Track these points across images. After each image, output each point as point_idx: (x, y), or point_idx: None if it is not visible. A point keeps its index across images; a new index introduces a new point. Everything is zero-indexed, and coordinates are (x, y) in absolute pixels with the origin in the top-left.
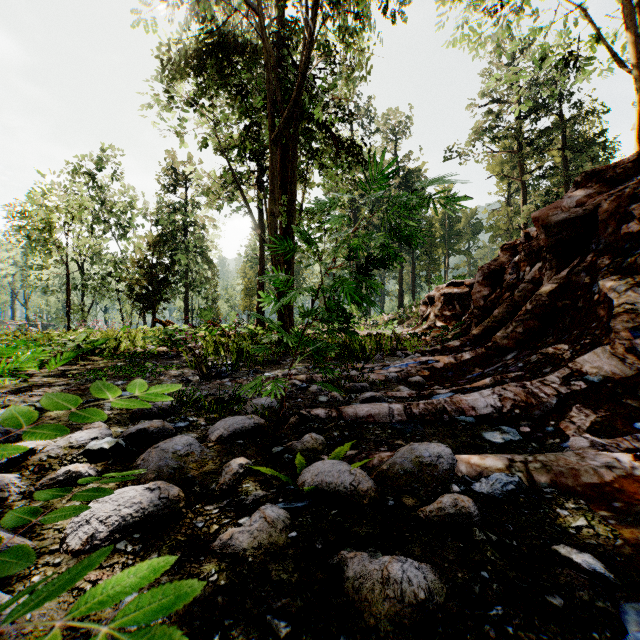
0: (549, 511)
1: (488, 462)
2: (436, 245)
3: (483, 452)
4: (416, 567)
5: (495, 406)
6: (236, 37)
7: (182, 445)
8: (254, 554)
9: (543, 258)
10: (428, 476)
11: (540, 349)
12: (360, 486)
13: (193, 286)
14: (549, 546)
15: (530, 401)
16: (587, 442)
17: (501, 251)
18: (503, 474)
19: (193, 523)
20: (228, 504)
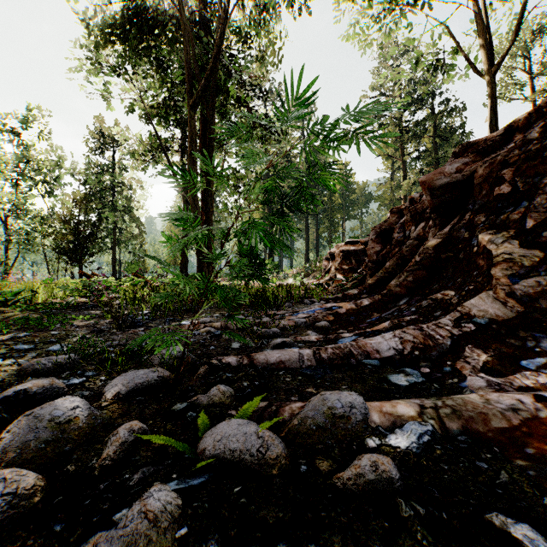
0: (469, 465)
1: (400, 410)
2: (336, 211)
3: (391, 396)
4: None
5: (397, 348)
6: (159, 12)
7: (64, 409)
8: None
9: (426, 218)
10: (342, 430)
11: (429, 295)
12: (269, 453)
13: (121, 242)
14: (481, 515)
15: (428, 343)
16: (484, 381)
17: (390, 214)
18: (416, 423)
19: (49, 525)
20: (105, 489)
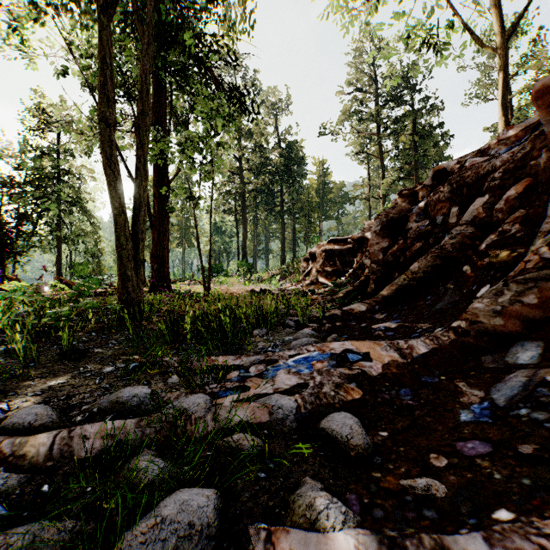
0: None
1: None
2: (313, 210)
3: None
4: None
5: None
6: None
7: None
8: None
9: (492, 189)
10: None
11: None
12: None
13: (68, 239)
14: None
15: None
16: None
17: (399, 198)
18: None
19: None
20: None
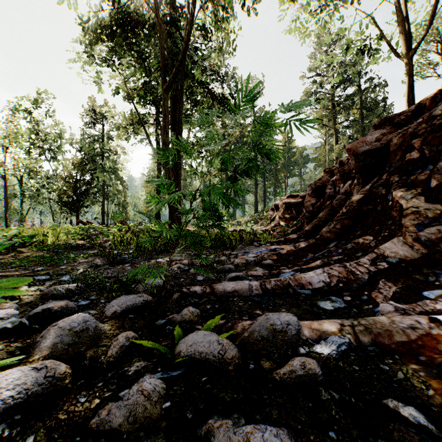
0: (374, 367)
1: (325, 327)
2: (279, 170)
3: (319, 317)
4: (275, 434)
5: (325, 281)
6: (139, 15)
7: (78, 322)
8: (129, 429)
9: (352, 177)
10: (280, 341)
11: (353, 240)
12: (226, 354)
13: (108, 196)
14: (380, 401)
15: (350, 277)
16: (392, 307)
17: (323, 173)
18: (337, 336)
19: (76, 398)
20: (112, 376)
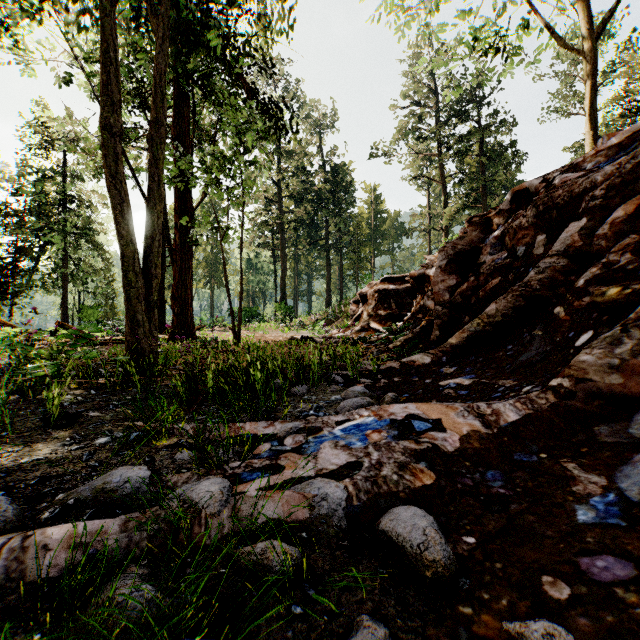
0: None
1: None
2: (363, 244)
3: None
4: None
5: None
6: None
7: None
8: None
9: (591, 210)
10: None
11: None
12: None
13: (75, 277)
14: None
15: None
16: None
17: (468, 226)
18: None
19: None
20: None
